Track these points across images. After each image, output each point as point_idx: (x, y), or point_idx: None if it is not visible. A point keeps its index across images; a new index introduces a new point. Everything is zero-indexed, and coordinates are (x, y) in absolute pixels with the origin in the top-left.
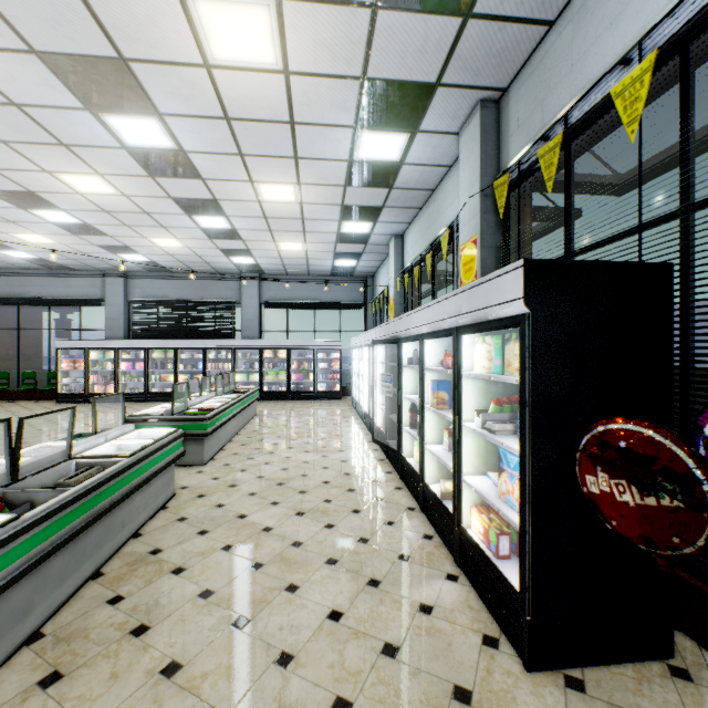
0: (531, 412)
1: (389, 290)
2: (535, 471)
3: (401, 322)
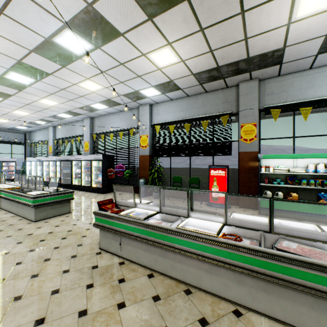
0: (103, 169)
1: (49, 142)
2: (103, 175)
3: (73, 157)
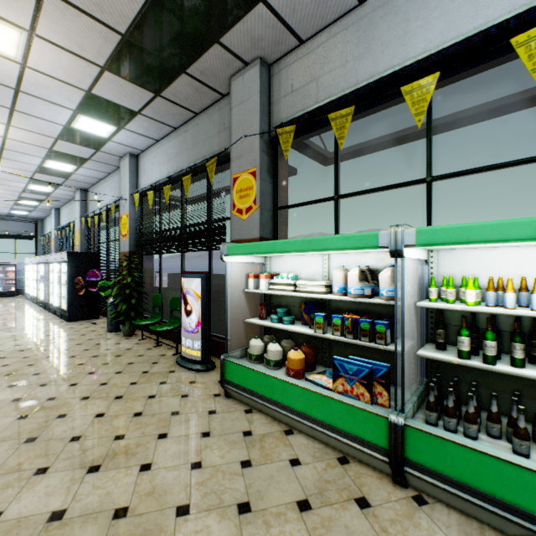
0: (69, 278)
1: (52, 234)
2: (70, 288)
3: (49, 257)
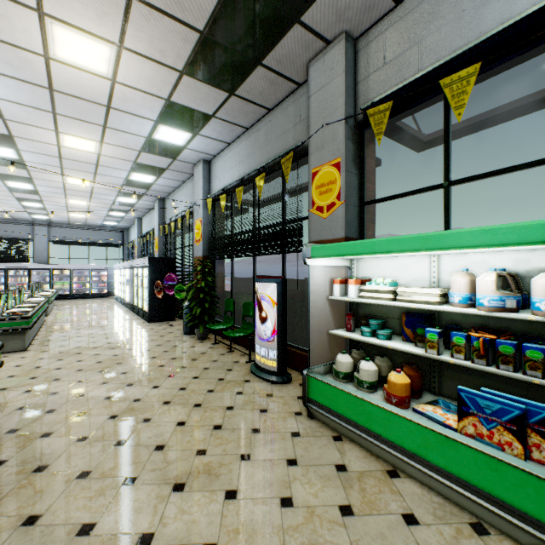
0: (149, 281)
1: (136, 242)
2: (150, 291)
3: (134, 262)
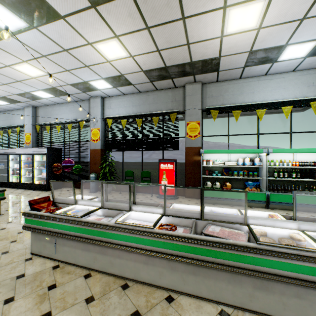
0: (48, 164)
1: None
2: (48, 170)
3: (9, 150)
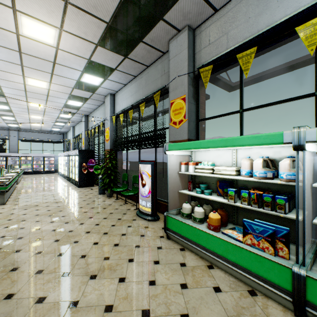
0: (79, 163)
1: (71, 140)
2: (79, 169)
3: (70, 152)
